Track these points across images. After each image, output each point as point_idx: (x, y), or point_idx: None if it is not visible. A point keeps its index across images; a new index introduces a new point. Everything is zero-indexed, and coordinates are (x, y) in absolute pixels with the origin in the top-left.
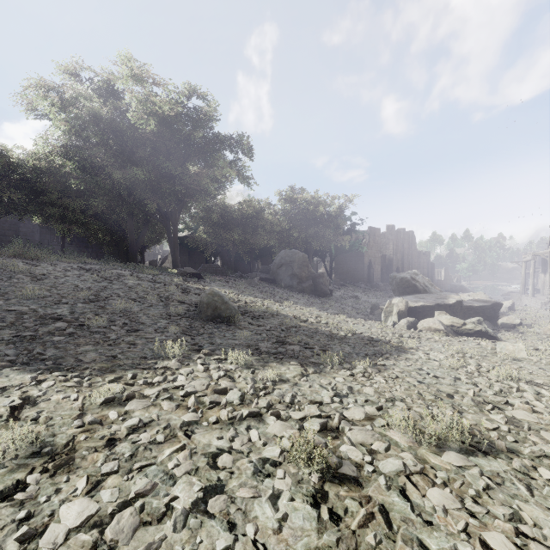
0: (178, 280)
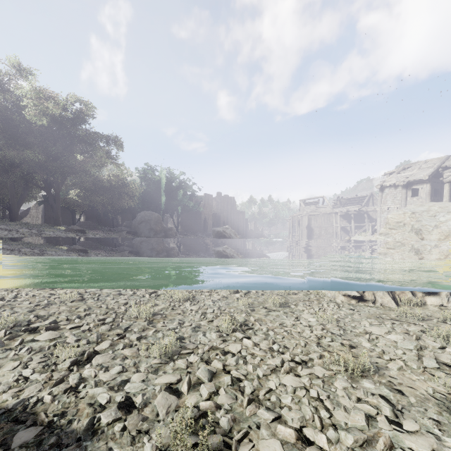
0: (73, 235)
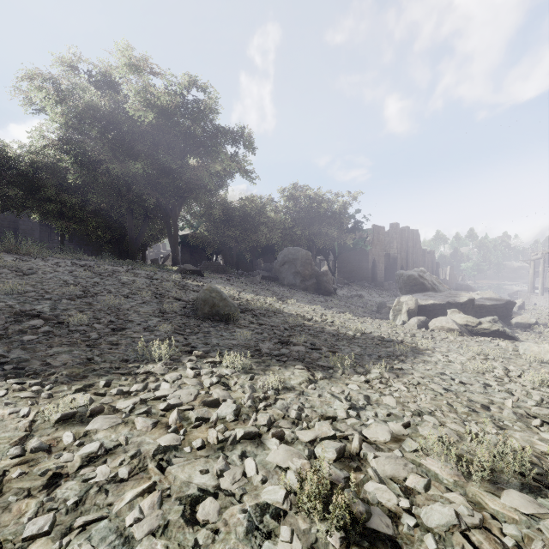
0: (176, 277)
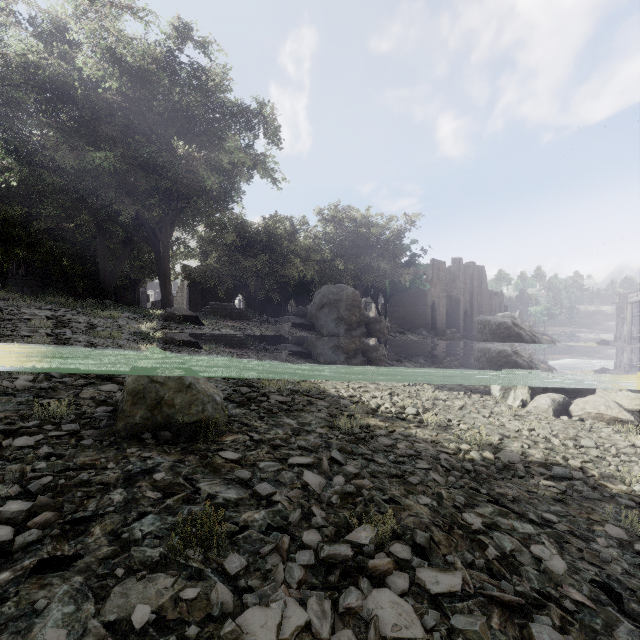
0: (149, 327)
